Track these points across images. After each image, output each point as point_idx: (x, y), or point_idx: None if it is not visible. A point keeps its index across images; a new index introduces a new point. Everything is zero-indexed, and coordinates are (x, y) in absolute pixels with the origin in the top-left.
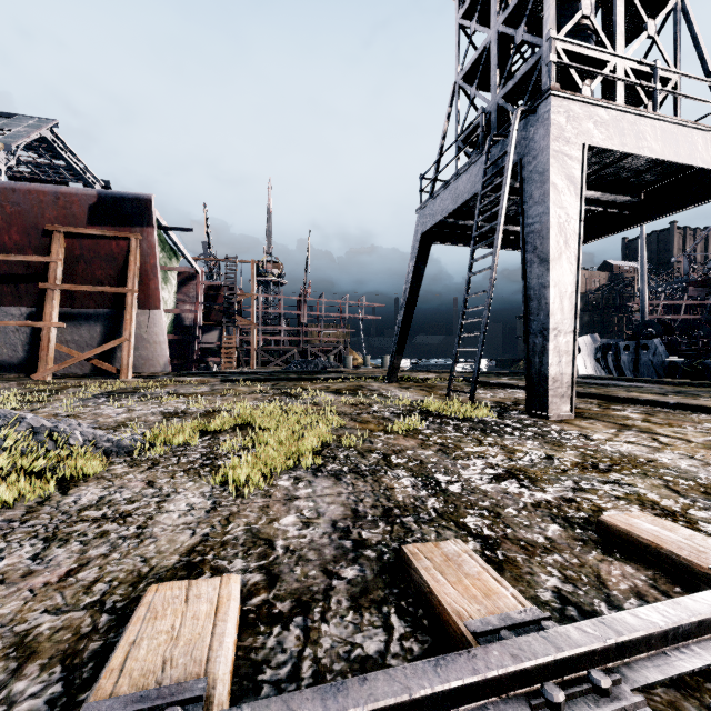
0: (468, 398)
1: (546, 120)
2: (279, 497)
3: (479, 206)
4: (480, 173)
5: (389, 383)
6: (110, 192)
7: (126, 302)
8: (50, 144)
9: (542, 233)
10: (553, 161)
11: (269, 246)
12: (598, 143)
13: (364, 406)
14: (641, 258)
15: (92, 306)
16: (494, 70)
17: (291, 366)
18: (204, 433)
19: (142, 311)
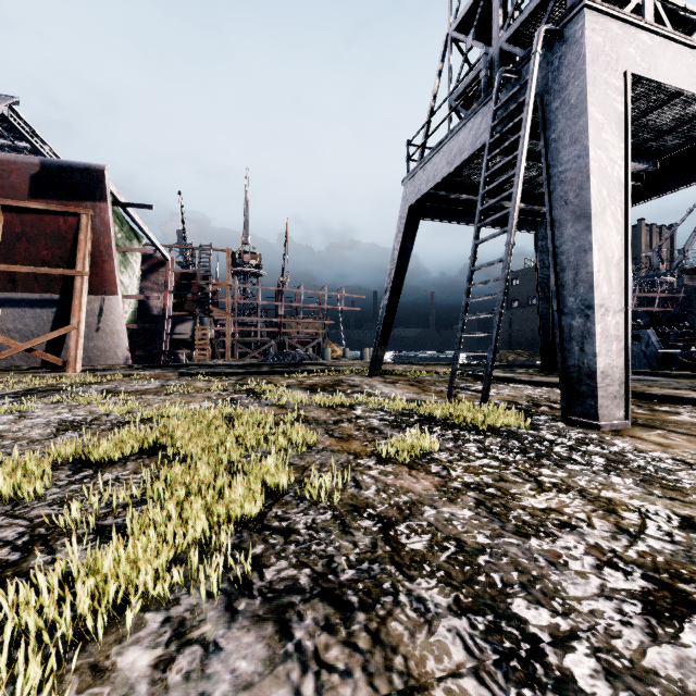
0: (470, 396)
1: (578, 39)
2: None
3: (487, 156)
4: (483, 125)
5: (372, 377)
6: (56, 161)
7: (74, 286)
8: (10, 123)
9: (578, 182)
10: (591, 89)
11: (246, 236)
12: (642, 72)
13: (344, 408)
14: None
15: (37, 290)
16: (496, 10)
17: (268, 358)
18: (85, 465)
19: (96, 297)
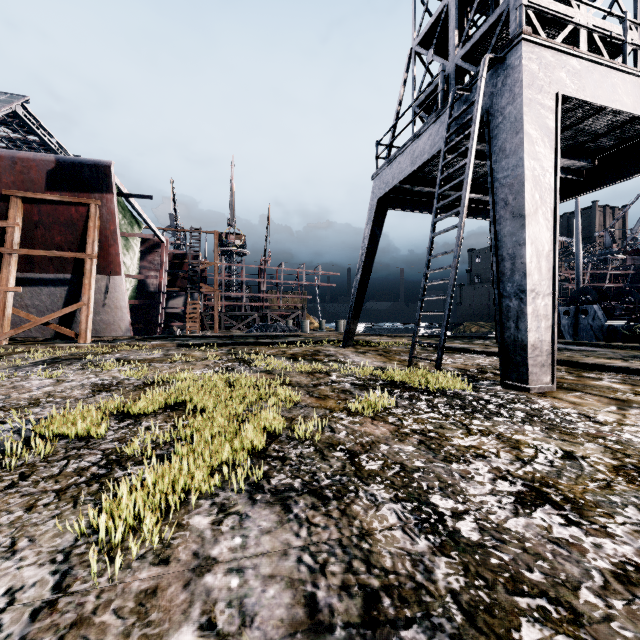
0: (429, 364)
1: (516, 67)
2: (181, 561)
3: (442, 162)
4: (440, 132)
5: (345, 348)
6: (69, 158)
7: (84, 267)
8: (22, 120)
9: (515, 187)
10: (526, 110)
11: (232, 218)
12: (571, 93)
13: (322, 374)
14: (576, 230)
15: (52, 271)
16: (453, 31)
17: (252, 329)
18: (126, 416)
19: (103, 276)
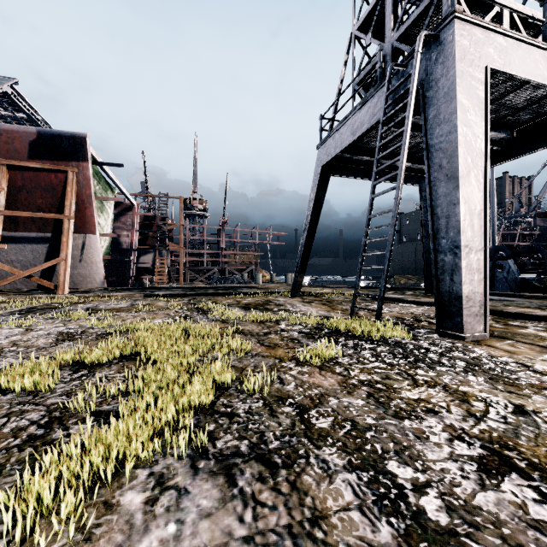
0: (368, 313)
1: (449, 42)
2: None
3: (381, 130)
4: (379, 105)
5: (293, 298)
6: (49, 130)
7: (63, 227)
8: (12, 99)
9: (449, 152)
10: (459, 81)
11: (195, 186)
12: (499, 67)
13: (272, 323)
14: (492, 195)
15: (34, 230)
16: (389, 16)
17: (212, 282)
18: (81, 366)
19: (80, 235)
